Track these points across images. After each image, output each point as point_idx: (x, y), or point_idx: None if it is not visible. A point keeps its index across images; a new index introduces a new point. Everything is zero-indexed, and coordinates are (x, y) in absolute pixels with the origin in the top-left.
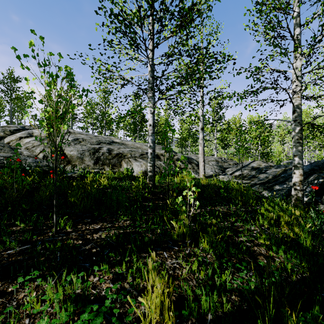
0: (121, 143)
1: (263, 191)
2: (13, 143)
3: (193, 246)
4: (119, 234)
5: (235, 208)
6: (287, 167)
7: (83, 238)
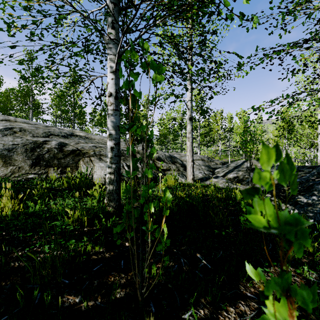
0: (84, 136)
1: (281, 204)
2: None
3: None
4: None
5: (295, 273)
6: None
7: None
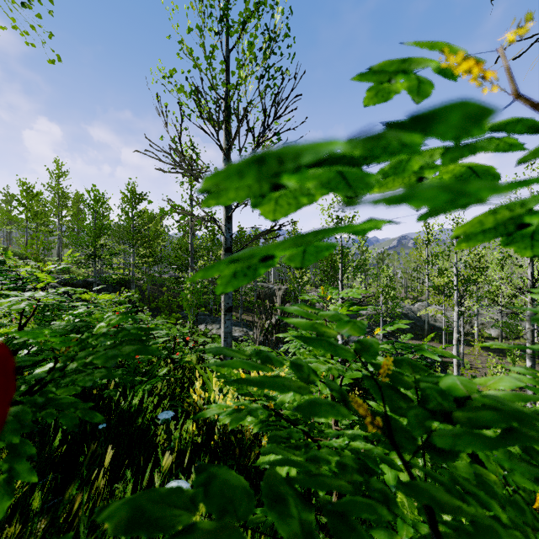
0: (479, 313)
1: None
2: (433, 316)
3: (508, 354)
4: (495, 351)
5: None
6: None
7: (489, 350)
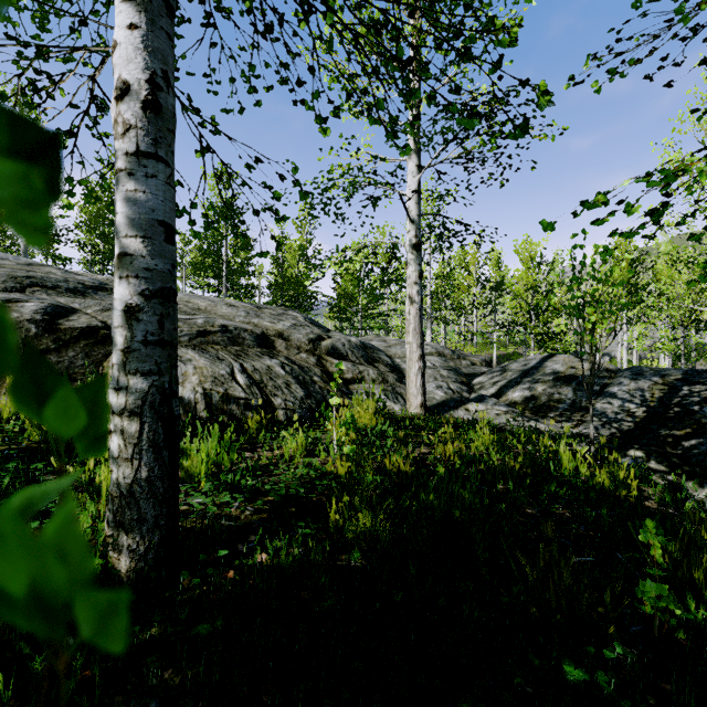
0: None
1: (683, 483)
2: None
3: None
4: None
5: None
6: (667, 377)
7: None
